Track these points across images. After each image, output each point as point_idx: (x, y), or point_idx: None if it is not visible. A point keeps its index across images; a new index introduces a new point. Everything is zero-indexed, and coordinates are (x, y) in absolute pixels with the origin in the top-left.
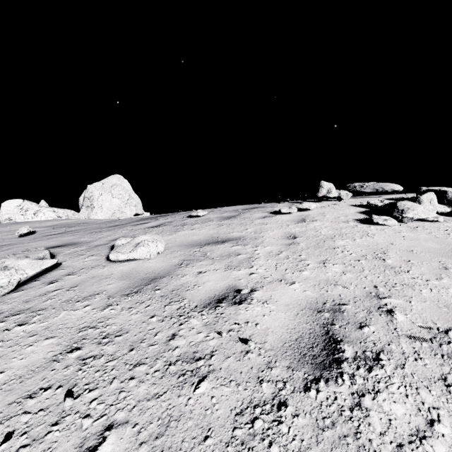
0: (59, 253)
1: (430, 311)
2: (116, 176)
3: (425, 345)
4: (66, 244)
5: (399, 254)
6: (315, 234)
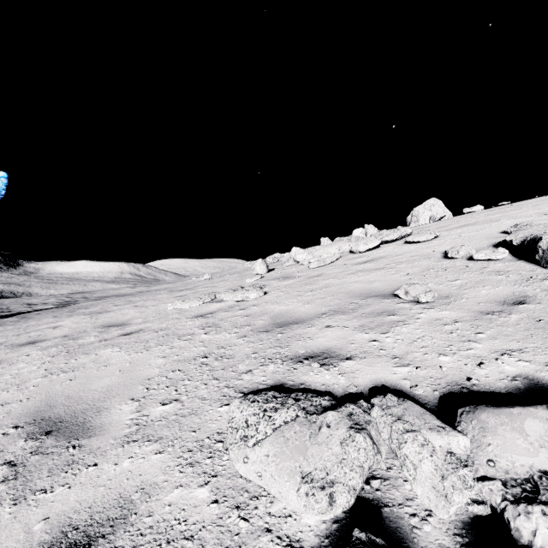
0: None
1: None
2: (432, 199)
3: None
4: None
5: None
6: None
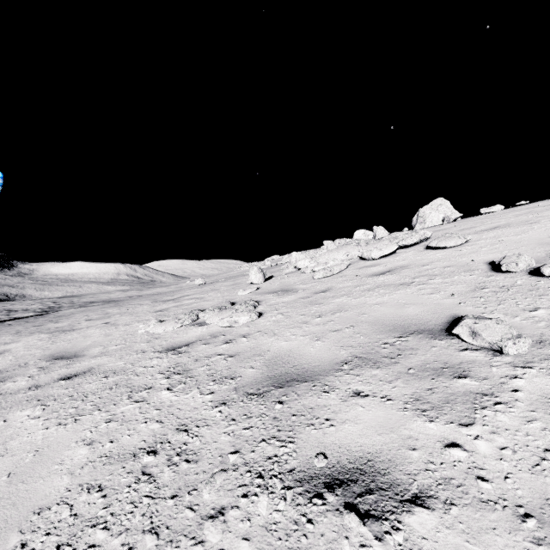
0: None
1: None
2: (439, 199)
3: None
4: None
5: None
6: None
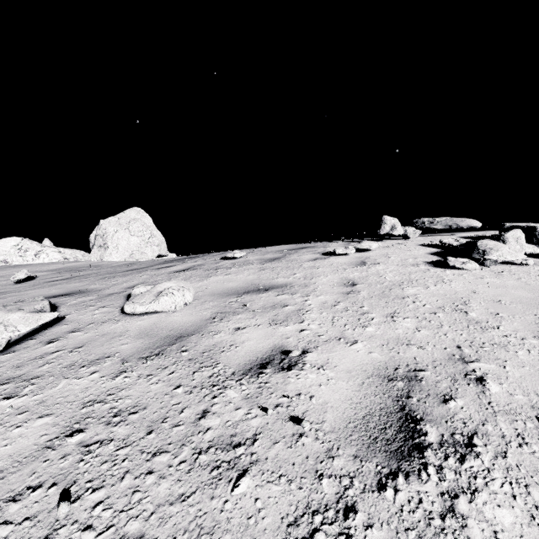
0: (63, 304)
1: (531, 379)
2: (134, 210)
3: (530, 424)
4: (72, 292)
5: (484, 305)
6: (378, 281)
